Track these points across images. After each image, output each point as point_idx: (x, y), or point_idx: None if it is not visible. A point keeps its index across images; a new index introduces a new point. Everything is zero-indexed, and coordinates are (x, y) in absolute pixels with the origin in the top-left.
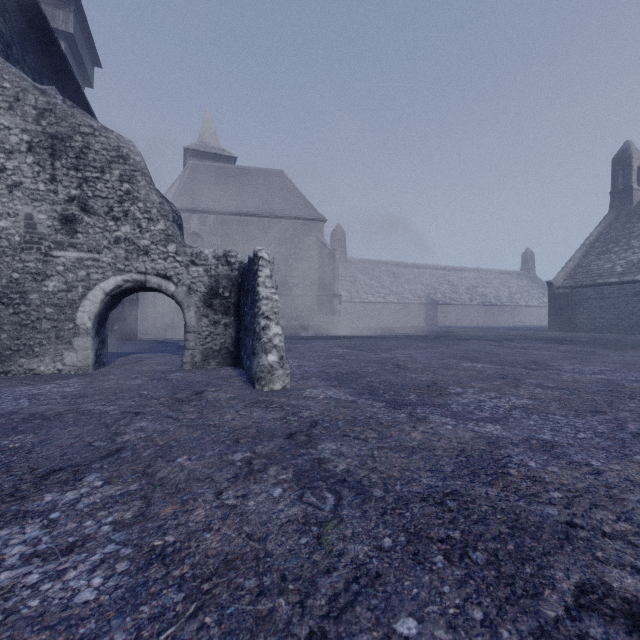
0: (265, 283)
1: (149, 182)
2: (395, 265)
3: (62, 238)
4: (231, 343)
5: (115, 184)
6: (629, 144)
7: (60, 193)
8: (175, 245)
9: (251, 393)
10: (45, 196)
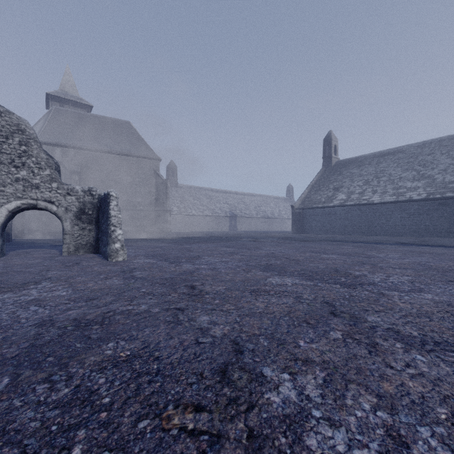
0: (114, 209)
1: (39, 146)
2: (211, 190)
3: None
4: (93, 240)
5: (16, 146)
6: (331, 132)
7: None
8: (57, 183)
9: (106, 262)
10: None
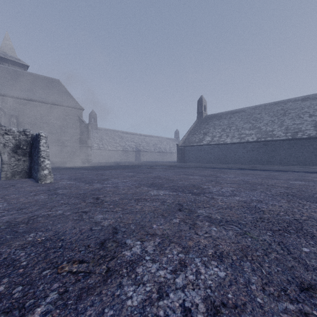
0: (43, 145)
1: None
2: (122, 132)
3: None
4: (27, 168)
5: None
6: (202, 96)
7: None
8: None
9: (37, 184)
10: None
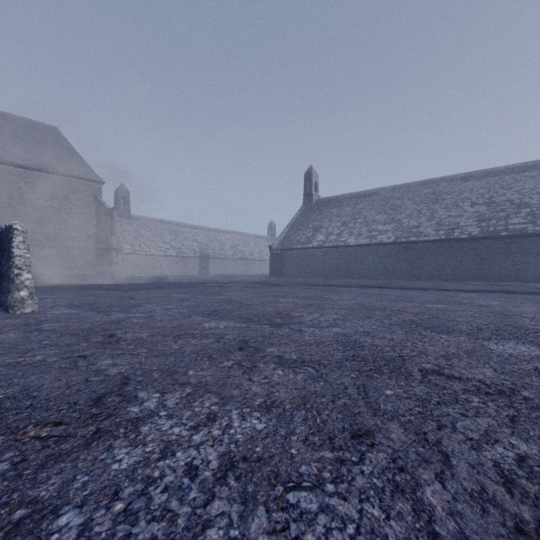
0: (19, 246)
1: None
2: (176, 225)
3: None
4: None
5: None
6: (312, 167)
7: None
8: None
9: (5, 315)
10: None
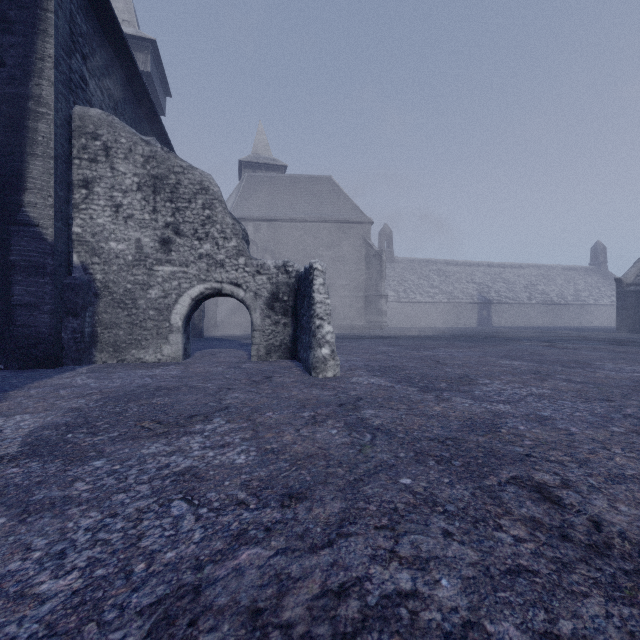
0: (319, 290)
1: (224, 208)
2: (445, 263)
3: (161, 256)
4: (289, 340)
5: (199, 211)
6: None
7: (159, 221)
8: (244, 258)
9: (309, 379)
10: (149, 224)
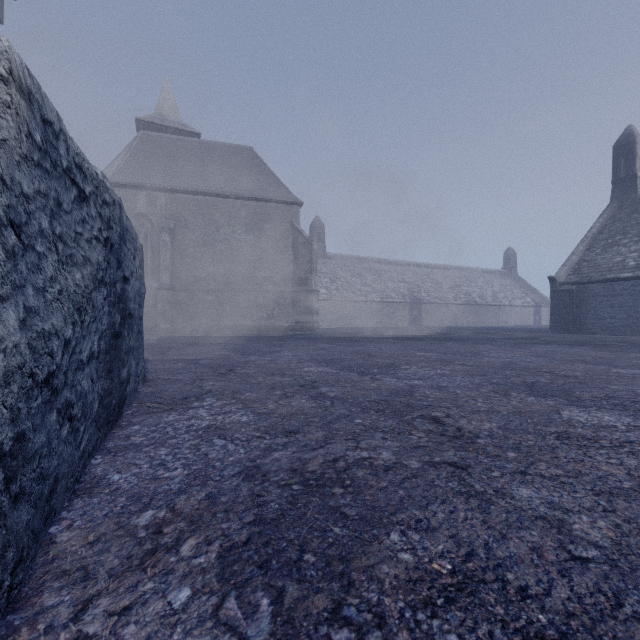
0: None
1: None
2: (377, 262)
3: None
4: None
5: None
6: (632, 129)
7: None
8: None
9: None
10: None
